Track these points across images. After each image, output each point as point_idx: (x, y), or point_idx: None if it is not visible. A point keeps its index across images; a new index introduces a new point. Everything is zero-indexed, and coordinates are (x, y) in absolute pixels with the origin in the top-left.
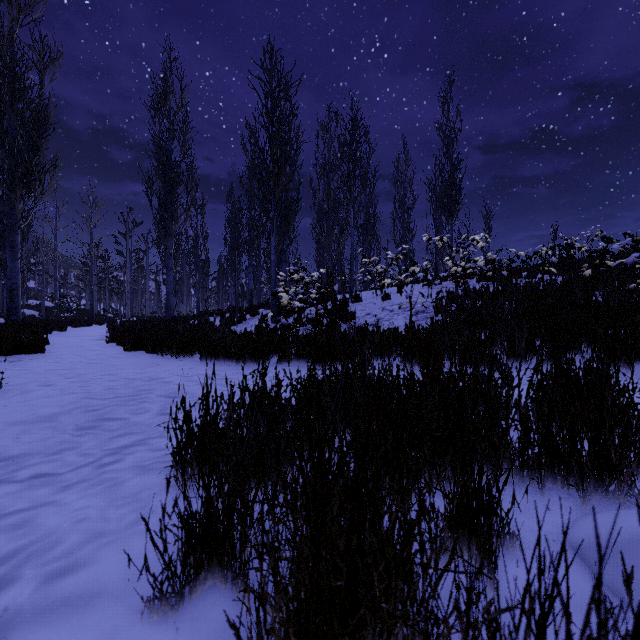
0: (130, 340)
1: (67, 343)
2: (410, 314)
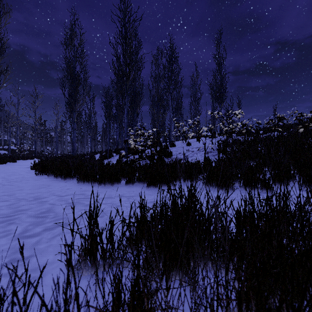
0: (39, 169)
1: (8, 170)
2: (204, 153)
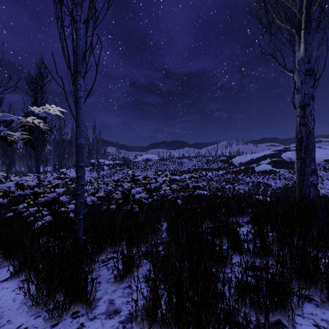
0: None
1: None
2: None
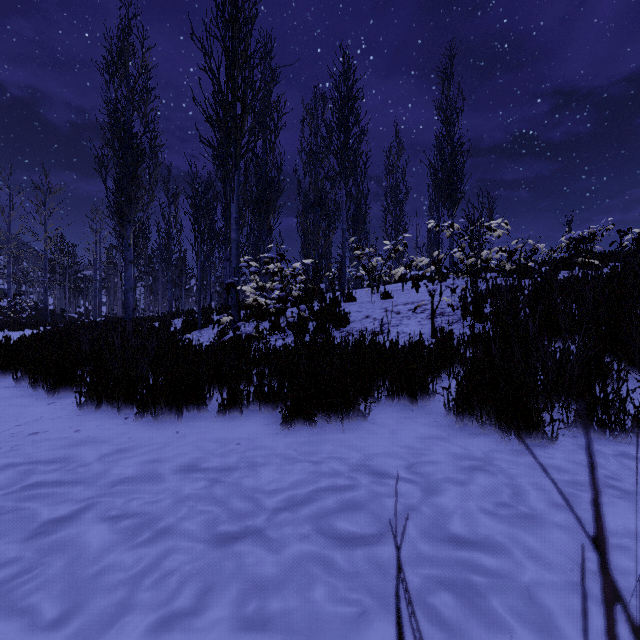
0: (0, 360)
1: None
2: (432, 318)
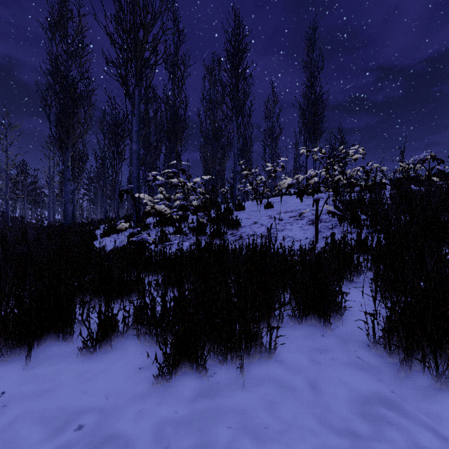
0: None
1: None
2: (316, 224)
